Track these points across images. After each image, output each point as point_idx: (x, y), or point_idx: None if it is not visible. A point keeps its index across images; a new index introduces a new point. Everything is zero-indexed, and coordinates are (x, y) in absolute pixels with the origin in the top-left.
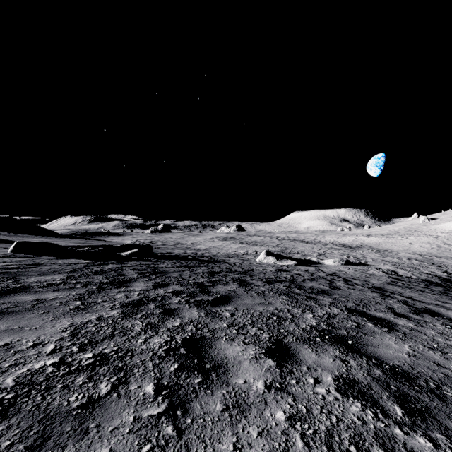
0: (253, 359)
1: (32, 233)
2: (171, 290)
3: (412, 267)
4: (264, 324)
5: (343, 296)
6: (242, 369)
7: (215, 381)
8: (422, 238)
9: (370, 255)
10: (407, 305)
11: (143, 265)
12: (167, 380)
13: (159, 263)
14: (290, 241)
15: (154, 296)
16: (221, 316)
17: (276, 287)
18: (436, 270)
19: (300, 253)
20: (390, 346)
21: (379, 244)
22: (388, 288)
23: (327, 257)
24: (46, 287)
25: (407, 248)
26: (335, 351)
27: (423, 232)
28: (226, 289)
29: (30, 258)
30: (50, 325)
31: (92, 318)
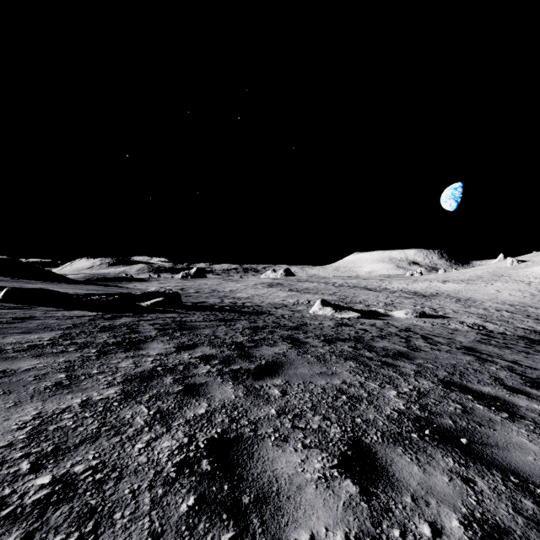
0: (321, 480)
1: (38, 278)
2: (199, 354)
3: (504, 320)
4: (330, 409)
5: (429, 360)
6: (305, 505)
7: (257, 536)
8: (511, 284)
9: (449, 305)
10: (516, 374)
11: (166, 318)
12: (170, 538)
13: (188, 316)
14: (350, 288)
15: (174, 364)
16: (267, 396)
17: (339, 349)
18: (534, 324)
19: (363, 302)
20: (525, 447)
21: (459, 292)
22: (482, 348)
23: (396, 308)
24: (25, 351)
25: (493, 296)
26: (446, 459)
27: (512, 277)
28: (273, 351)
29: (21, 309)
30: (2, 418)
31: (74, 402)
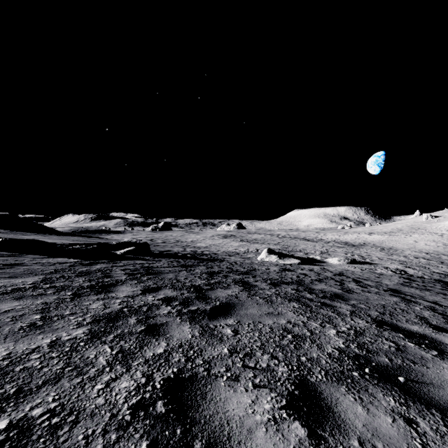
0: (271, 422)
1: (32, 231)
2: (161, 296)
3: (421, 266)
4: (278, 348)
5: (361, 301)
6: None
7: None
8: (427, 236)
9: (375, 253)
10: (438, 313)
11: (136, 264)
12: None
13: (155, 262)
14: (291, 239)
15: (139, 306)
16: (220, 335)
17: (283, 291)
18: (447, 269)
19: (302, 251)
20: None
21: (383, 242)
22: (406, 290)
23: (330, 255)
24: (8, 294)
25: (412, 246)
26: (387, 398)
27: (427, 229)
28: (227, 293)
29: (12, 256)
30: None
31: (43, 342)
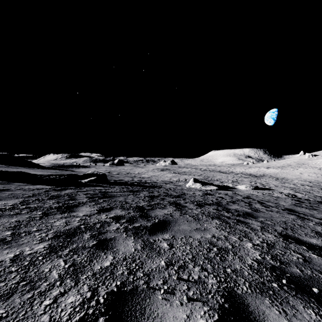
0: None
1: (23, 165)
2: (112, 215)
3: (307, 191)
4: (206, 260)
5: (267, 219)
6: None
7: None
8: (309, 169)
9: (272, 182)
10: None
11: (96, 190)
12: None
13: (110, 188)
14: (210, 171)
15: (93, 223)
16: (158, 249)
17: (207, 210)
18: None
19: (218, 180)
20: None
21: (277, 174)
22: (298, 210)
23: (239, 183)
24: None
25: (298, 176)
26: (308, 311)
27: (309, 164)
28: (163, 213)
29: (2, 184)
30: None
31: (7, 257)
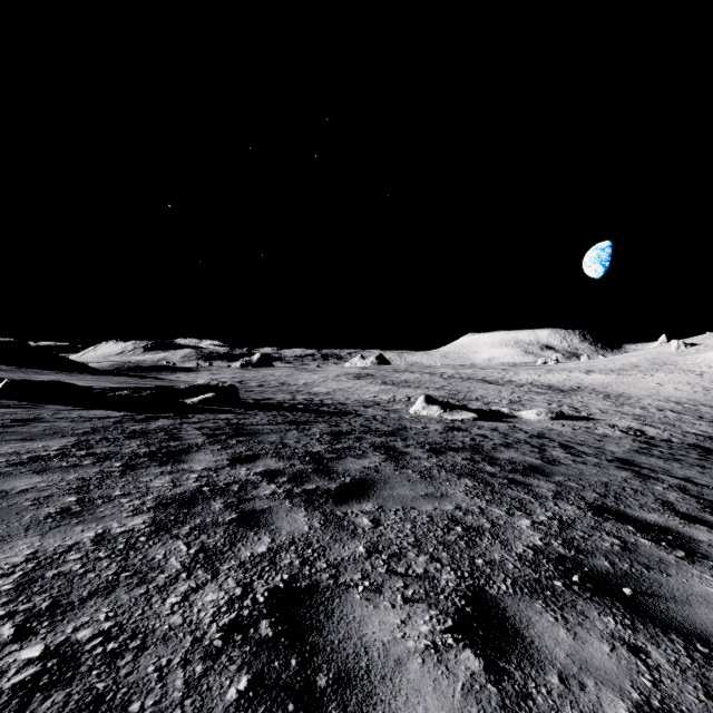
0: (430, 650)
1: (51, 367)
2: (260, 469)
3: (668, 423)
4: (440, 545)
5: (572, 477)
6: (407, 689)
7: None
8: (677, 375)
9: (595, 403)
10: (690, 495)
11: (218, 420)
12: None
13: (248, 417)
14: (463, 380)
15: (226, 483)
16: (353, 527)
17: (450, 461)
18: (709, 428)
19: (480, 399)
20: (712, 600)
21: (608, 386)
22: (642, 461)
23: (525, 406)
24: (24, 465)
25: (653, 391)
26: (604, 618)
27: (678, 365)
28: (361, 465)
29: (24, 408)
30: None
31: (84, 536)
